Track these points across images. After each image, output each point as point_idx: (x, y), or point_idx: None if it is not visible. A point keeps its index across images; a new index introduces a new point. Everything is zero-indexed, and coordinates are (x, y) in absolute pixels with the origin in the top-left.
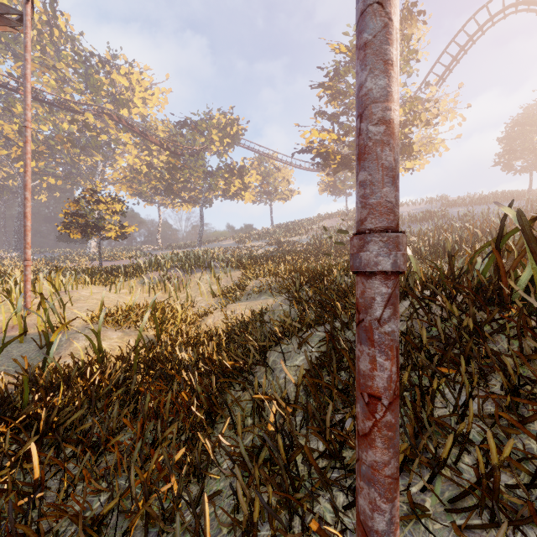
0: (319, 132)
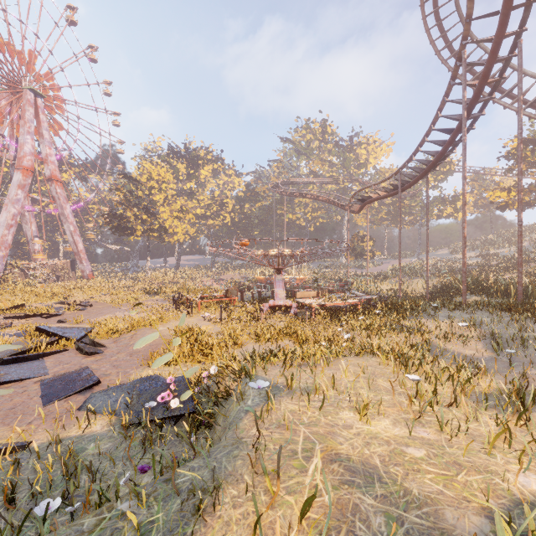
0: (500, 192)
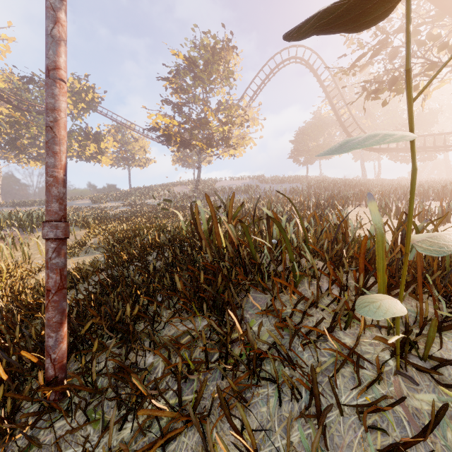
0: (163, 117)
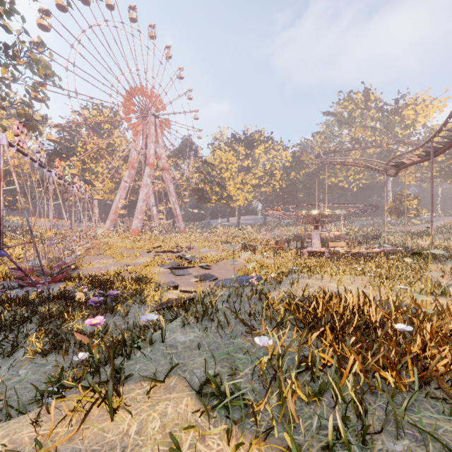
0: None
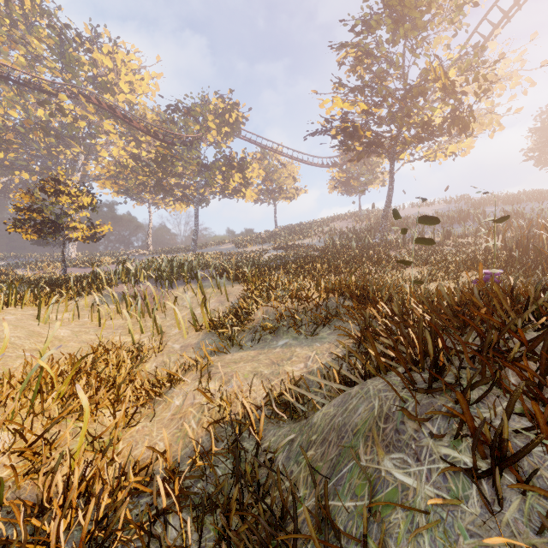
0: (343, 102)
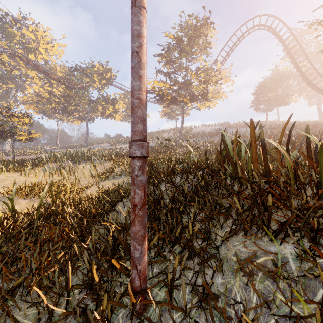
0: (158, 82)
